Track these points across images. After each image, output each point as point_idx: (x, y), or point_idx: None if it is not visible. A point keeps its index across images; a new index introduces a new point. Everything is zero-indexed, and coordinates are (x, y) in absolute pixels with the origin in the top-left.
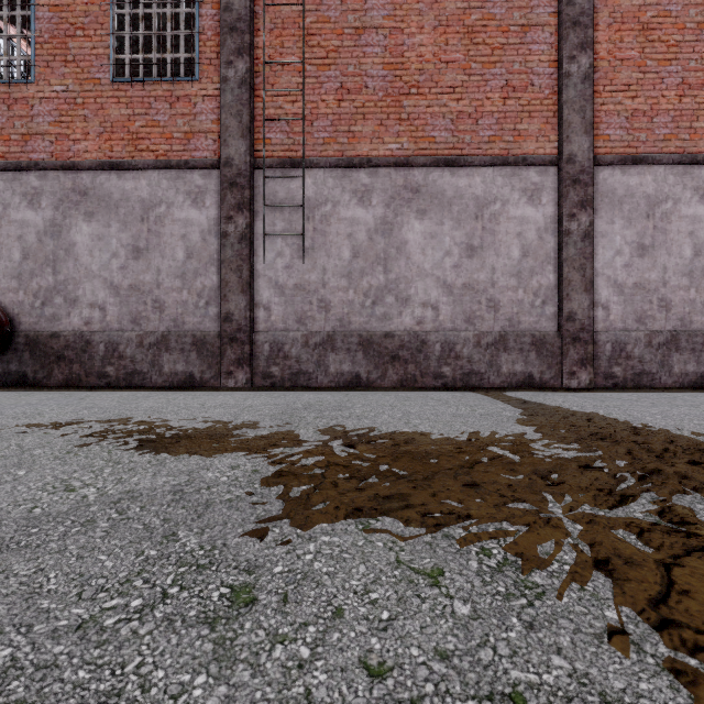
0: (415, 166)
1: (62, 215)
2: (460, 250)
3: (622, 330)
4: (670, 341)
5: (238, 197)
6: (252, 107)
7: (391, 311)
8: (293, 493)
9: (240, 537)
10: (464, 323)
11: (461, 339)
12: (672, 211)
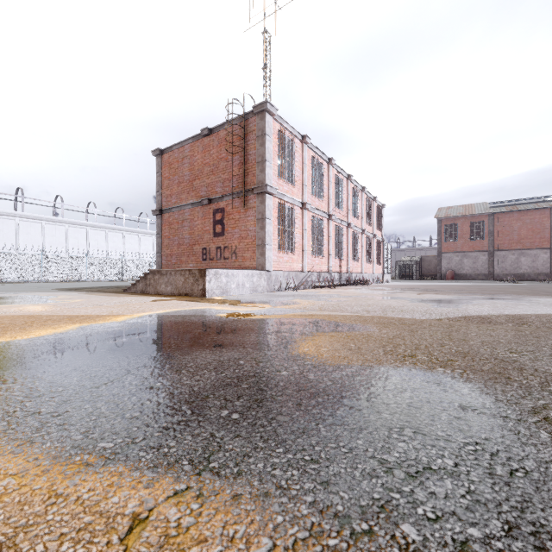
0: (522, 250)
1: (462, 258)
2: (531, 261)
3: None
4: None
5: (491, 255)
6: (493, 243)
7: (518, 270)
8: None
9: None
10: (532, 272)
11: (531, 274)
12: None
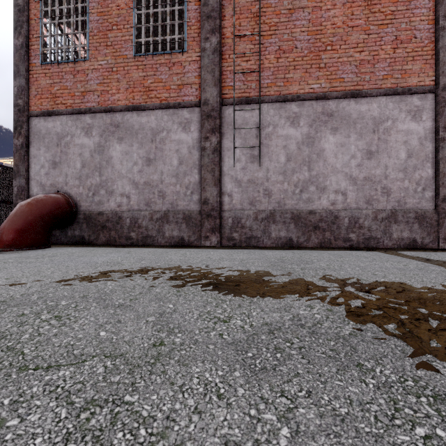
0: (330, 98)
1: (104, 139)
2: (362, 154)
3: None
4: None
5: (212, 124)
6: (221, 66)
7: (313, 196)
8: (391, 330)
9: (418, 369)
10: (365, 204)
11: (363, 215)
12: None
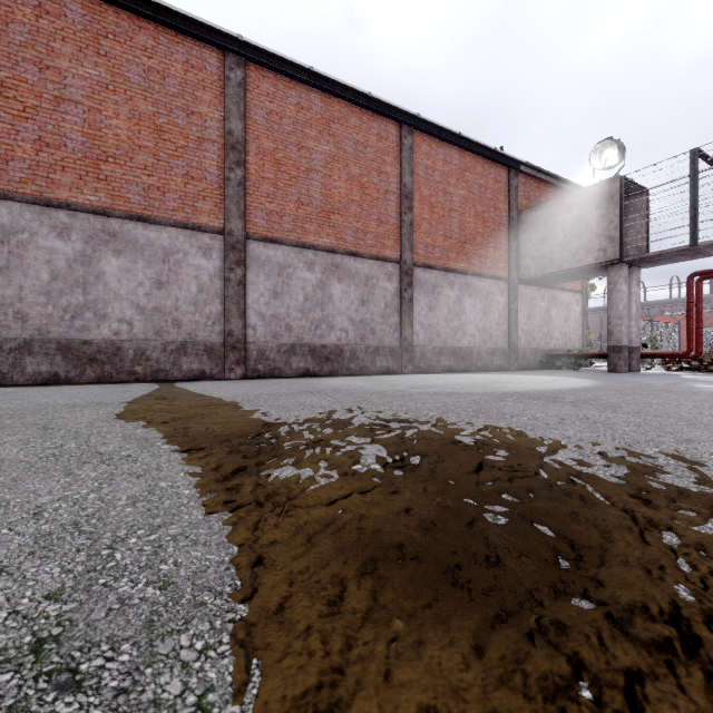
0: (112, 217)
1: None
2: (151, 283)
3: (264, 342)
4: (291, 349)
5: None
6: None
7: (90, 324)
8: None
9: None
10: (155, 335)
11: (151, 346)
12: (293, 274)
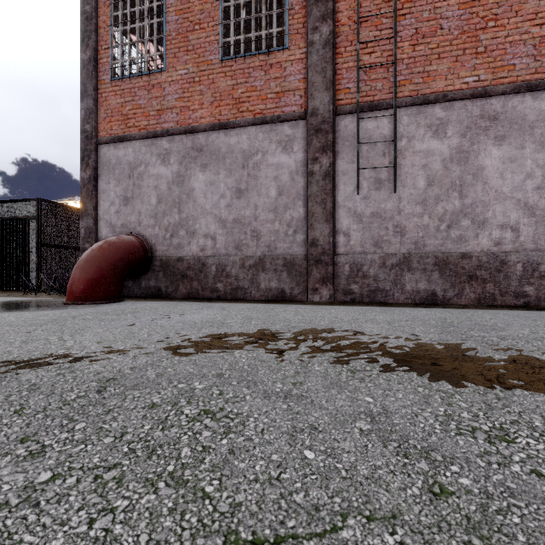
0: (492, 95)
1: (184, 168)
2: (543, 171)
3: None
4: None
5: (322, 141)
6: (334, 63)
7: (466, 234)
8: None
9: None
10: None
11: None
12: None
